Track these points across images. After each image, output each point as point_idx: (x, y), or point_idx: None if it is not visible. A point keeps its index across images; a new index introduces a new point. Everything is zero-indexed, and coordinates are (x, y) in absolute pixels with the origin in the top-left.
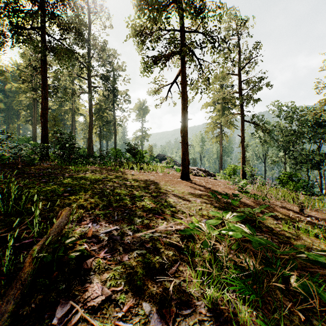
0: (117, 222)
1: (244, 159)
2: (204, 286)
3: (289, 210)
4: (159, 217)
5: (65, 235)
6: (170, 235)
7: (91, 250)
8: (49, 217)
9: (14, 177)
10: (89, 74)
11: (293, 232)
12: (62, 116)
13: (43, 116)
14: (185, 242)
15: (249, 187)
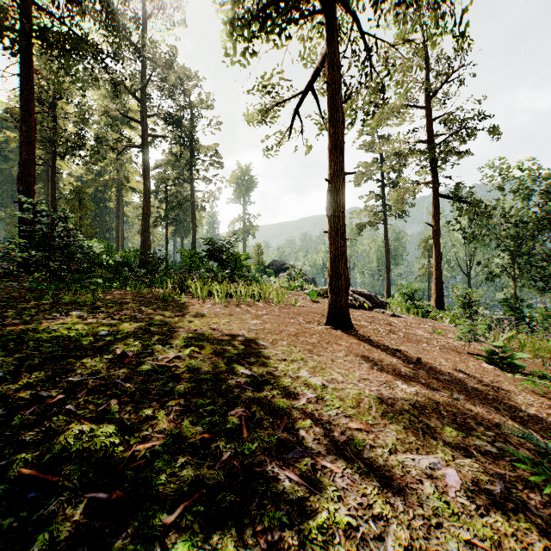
0: None
1: (439, 270)
2: None
3: None
4: None
5: None
6: None
7: None
8: None
9: None
10: (144, 112)
11: None
12: (102, 194)
13: (23, 181)
14: None
15: None
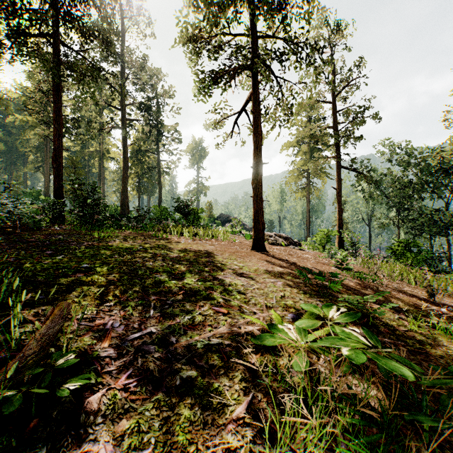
0: (154, 320)
1: (341, 221)
2: (295, 442)
3: (413, 296)
4: (219, 310)
5: (64, 346)
6: (237, 342)
7: (105, 373)
8: (44, 313)
9: (5, 248)
10: (124, 102)
11: (427, 333)
12: (86, 162)
13: (55, 160)
14: (260, 354)
15: (350, 260)
